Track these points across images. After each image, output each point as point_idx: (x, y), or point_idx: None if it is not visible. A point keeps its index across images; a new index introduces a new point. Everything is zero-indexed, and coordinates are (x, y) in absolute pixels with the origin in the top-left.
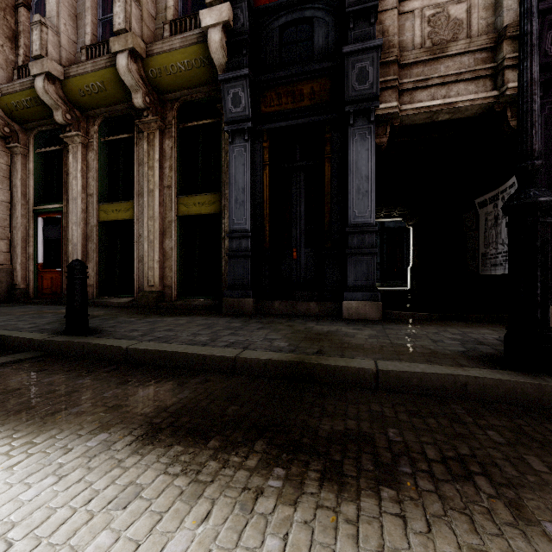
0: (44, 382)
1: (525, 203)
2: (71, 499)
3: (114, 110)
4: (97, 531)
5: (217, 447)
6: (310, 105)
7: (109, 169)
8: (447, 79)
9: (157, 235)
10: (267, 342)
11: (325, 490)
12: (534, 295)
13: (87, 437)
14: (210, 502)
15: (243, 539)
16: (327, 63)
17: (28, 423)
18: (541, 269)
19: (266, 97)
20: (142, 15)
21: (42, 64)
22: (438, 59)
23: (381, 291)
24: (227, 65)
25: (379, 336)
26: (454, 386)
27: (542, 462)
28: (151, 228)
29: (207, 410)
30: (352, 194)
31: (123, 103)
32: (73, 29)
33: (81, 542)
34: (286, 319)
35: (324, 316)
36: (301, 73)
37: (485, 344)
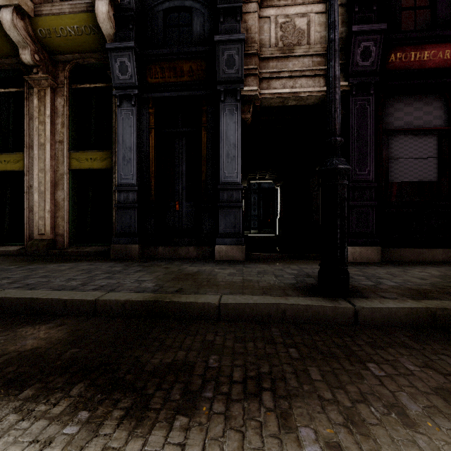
0: None
1: (330, 169)
2: None
3: (2, 64)
4: None
5: (29, 396)
6: (190, 81)
7: None
8: (293, 74)
9: (48, 186)
10: (136, 284)
11: (121, 428)
12: (335, 239)
13: None
14: None
15: None
16: (203, 47)
17: None
18: (340, 219)
19: (152, 70)
20: None
21: None
22: (288, 57)
23: (256, 237)
24: (115, 36)
25: (236, 274)
26: (276, 313)
27: (319, 372)
28: (42, 179)
29: (42, 357)
30: (223, 158)
31: (12, 57)
32: None
33: None
34: (167, 262)
35: (201, 259)
36: (181, 53)
37: (311, 277)
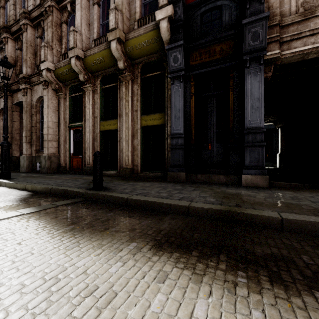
0: (92, 214)
1: None
2: (134, 275)
3: (107, 71)
4: (155, 293)
5: (198, 256)
6: (220, 58)
7: (104, 103)
8: (315, 31)
9: (130, 137)
10: (202, 198)
11: (276, 288)
12: None
13: (126, 244)
14: (209, 286)
15: (238, 309)
16: (231, 31)
17: (95, 234)
18: None
19: (193, 56)
20: (123, 18)
21: (74, 51)
22: (308, 19)
23: None
24: (170, 40)
25: (272, 197)
26: None
27: None
28: (127, 133)
29: (182, 235)
30: (248, 109)
31: (112, 67)
32: (88, 31)
33: (150, 297)
34: (206, 185)
35: (229, 184)
36: (214, 39)
37: None
